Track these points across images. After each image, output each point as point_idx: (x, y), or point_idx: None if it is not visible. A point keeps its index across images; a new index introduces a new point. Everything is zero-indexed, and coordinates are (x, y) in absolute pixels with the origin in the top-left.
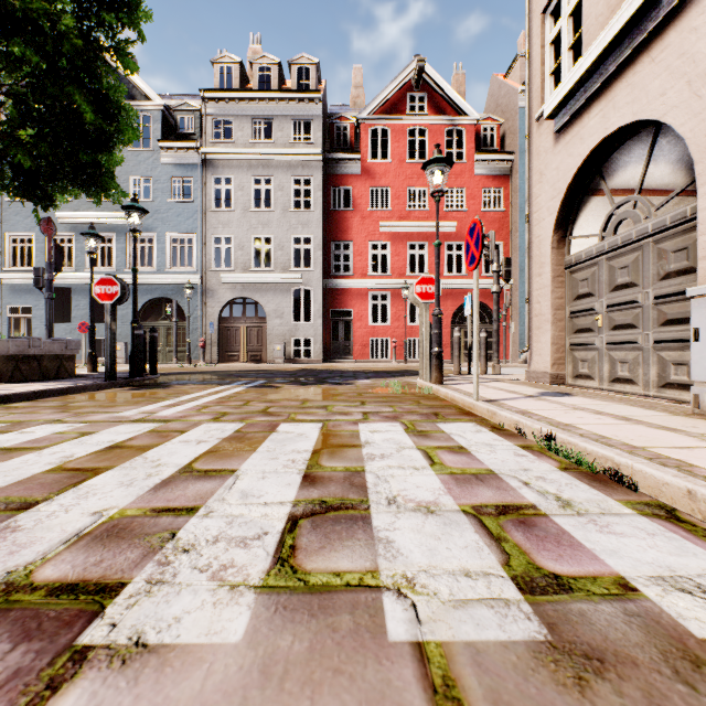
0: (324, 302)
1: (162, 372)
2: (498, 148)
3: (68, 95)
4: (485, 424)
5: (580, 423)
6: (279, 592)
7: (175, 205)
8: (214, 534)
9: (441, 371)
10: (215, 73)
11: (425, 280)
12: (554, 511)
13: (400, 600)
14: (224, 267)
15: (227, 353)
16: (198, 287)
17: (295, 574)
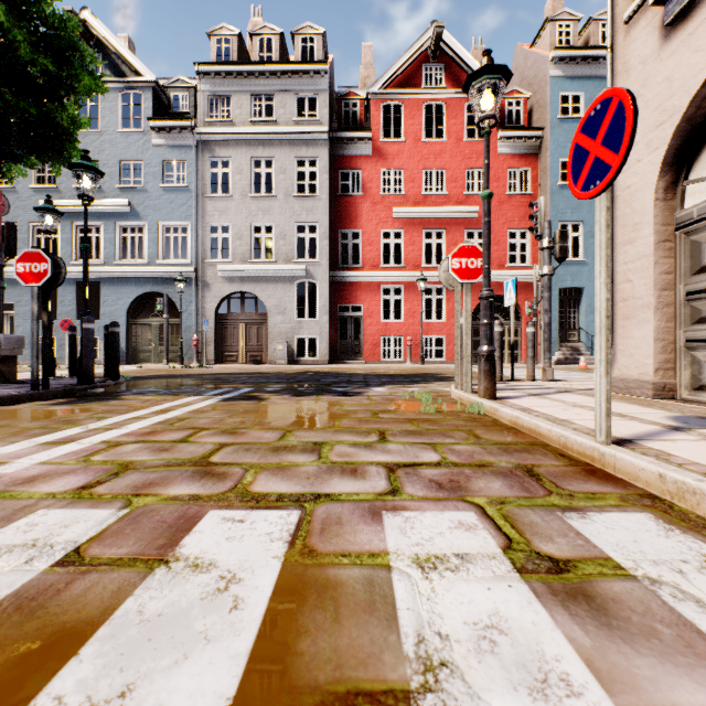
0: (331, 297)
1: (141, 375)
2: (524, 124)
3: None
4: (682, 520)
5: None
6: None
7: (168, 191)
8: None
9: (493, 379)
10: (212, 46)
11: (465, 251)
12: None
13: None
14: (221, 258)
15: (225, 353)
16: (192, 280)
17: None
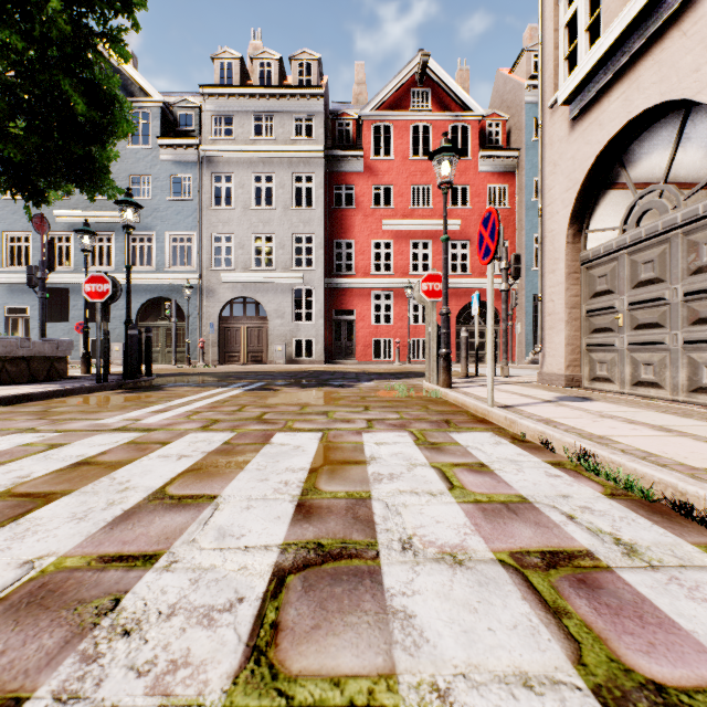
0: (326, 302)
1: (160, 373)
2: (503, 144)
3: (59, 85)
4: (504, 434)
5: (615, 434)
6: None
7: (175, 203)
8: (171, 601)
9: (449, 373)
10: (215, 69)
11: (431, 277)
12: (618, 561)
13: None
14: (224, 266)
15: (227, 354)
16: (197, 286)
17: (274, 681)
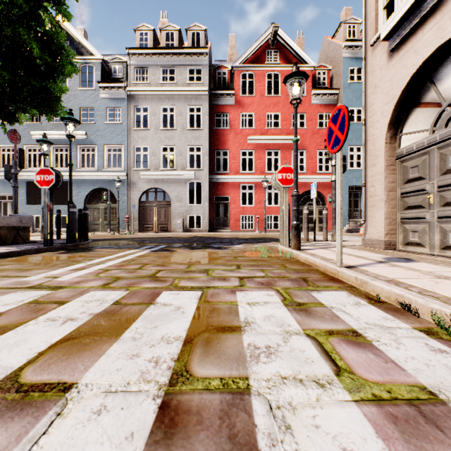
0: (210, 191)
1: (97, 238)
2: (328, 86)
3: (20, 35)
4: (358, 293)
5: None
6: None
7: (110, 126)
8: None
9: (299, 239)
10: (137, 37)
11: (285, 169)
12: None
13: None
14: (142, 167)
15: (145, 225)
16: (125, 181)
17: None
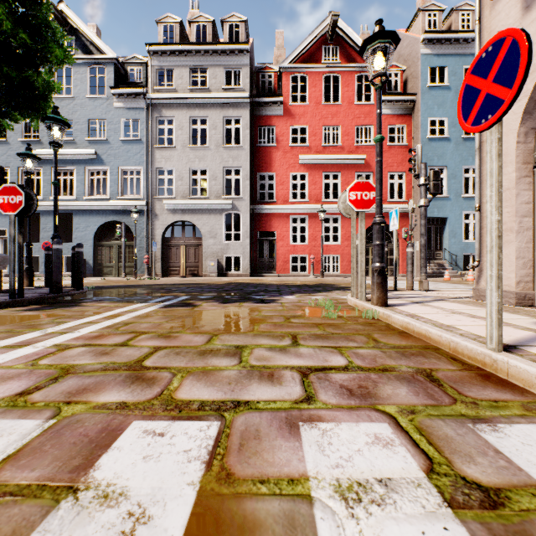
0: (252, 225)
1: (103, 285)
2: (401, 91)
3: None
4: None
5: None
6: None
7: (126, 143)
8: None
9: (384, 290)
10: (159, 31)
11: (360, 186)
12: None
13: None
14: (166, 195)
15: (169, 268)
16: (144, 212)
17: None
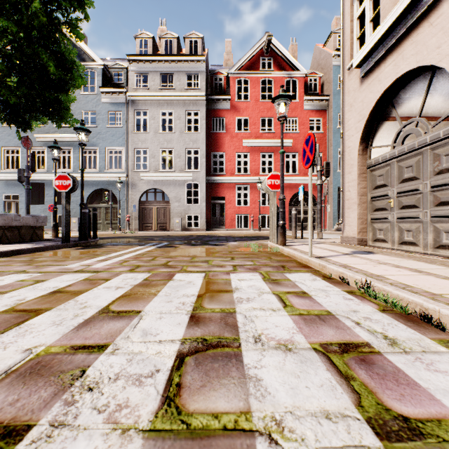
0: (207, 192)
1: (101, 237)
2: (319, 92)
3: (38, 55)
4: (318, 274)
5: (387, 274)
6: (164, 438)
7: (111, 129)
8: (116, 371)
9: (285, 236)
10: (136, 44)
11: (273, 176)
12: (385, 349)
13: (272, 448)
14: (142, 169)
15: (144, 224)
16: (125, 182)
17: (179, 415)
